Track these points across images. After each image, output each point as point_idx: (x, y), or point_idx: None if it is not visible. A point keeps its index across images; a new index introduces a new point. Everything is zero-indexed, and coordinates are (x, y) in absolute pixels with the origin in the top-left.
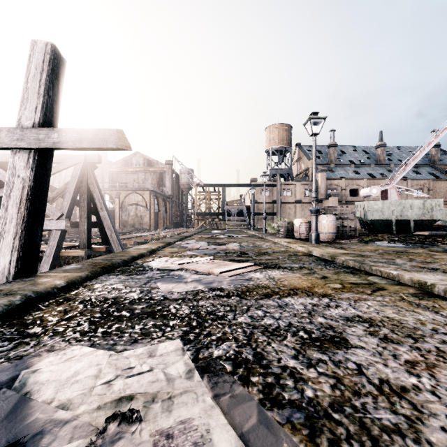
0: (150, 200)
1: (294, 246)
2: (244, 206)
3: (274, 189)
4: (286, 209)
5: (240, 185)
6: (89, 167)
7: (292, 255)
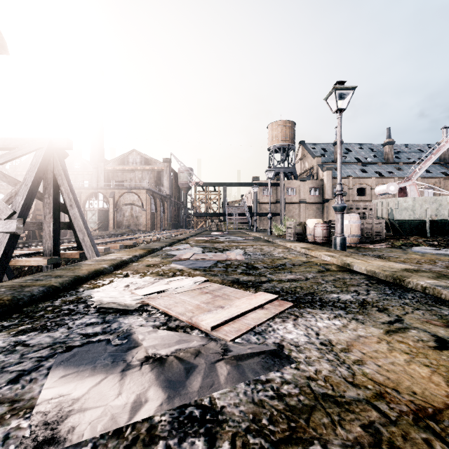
0: (146, 200)
1: (317, 254)
2: (245, 206)
3: (277, 188)
4: (289, 210)
5: (242, 184)
6: (55, 154)
7: (324, 270)
